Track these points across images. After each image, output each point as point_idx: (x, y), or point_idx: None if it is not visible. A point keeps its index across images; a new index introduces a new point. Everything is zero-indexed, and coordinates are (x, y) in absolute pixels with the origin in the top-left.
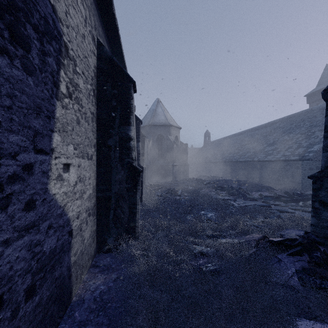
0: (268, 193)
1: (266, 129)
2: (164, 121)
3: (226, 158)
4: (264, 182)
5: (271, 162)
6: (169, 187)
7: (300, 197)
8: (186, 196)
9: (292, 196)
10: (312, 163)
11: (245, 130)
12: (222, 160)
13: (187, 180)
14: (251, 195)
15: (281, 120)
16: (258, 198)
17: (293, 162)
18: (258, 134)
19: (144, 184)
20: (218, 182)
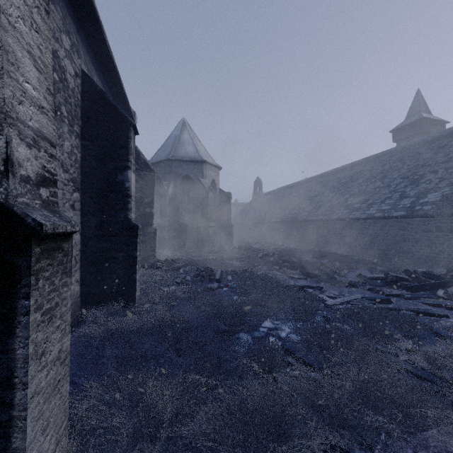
0: (369, 272)
1: (345, 174)
2: (194, 155)
3: (288, 215)
4: (348, 252)
5: (359, 220)
6: (199, 264)
7: (428, 279)
8: (231, 281)
9: (418, 277)
10: (429, 221)
11: (313, 177)
12: (282, 219)
13: (230, 250)
14: (344, 276)
15: (366, 160)
16: (357, 282)
17: (397, 220)
18: (333, 181)
19: (153, 260)
20: (282, 254)
